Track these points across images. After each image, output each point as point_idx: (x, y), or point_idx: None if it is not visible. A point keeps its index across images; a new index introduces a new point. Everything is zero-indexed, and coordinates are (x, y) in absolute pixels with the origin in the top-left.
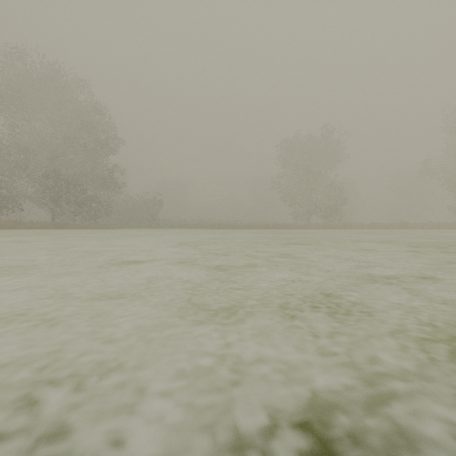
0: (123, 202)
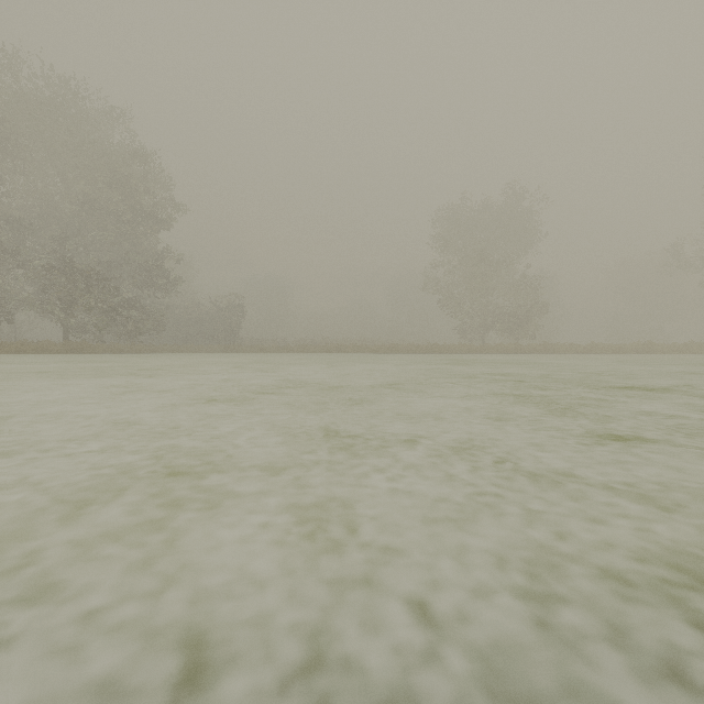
0: (184, 311)
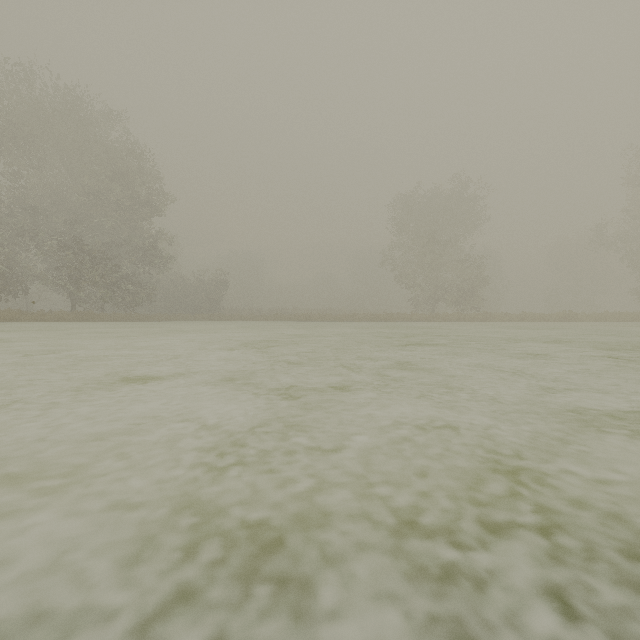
0: (172, 284)
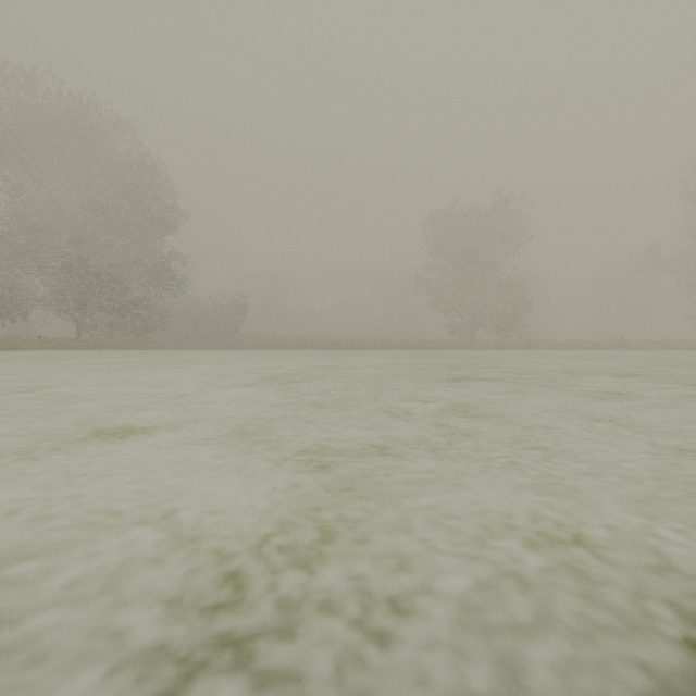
0: (187, 309)
